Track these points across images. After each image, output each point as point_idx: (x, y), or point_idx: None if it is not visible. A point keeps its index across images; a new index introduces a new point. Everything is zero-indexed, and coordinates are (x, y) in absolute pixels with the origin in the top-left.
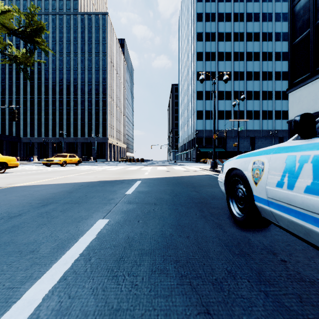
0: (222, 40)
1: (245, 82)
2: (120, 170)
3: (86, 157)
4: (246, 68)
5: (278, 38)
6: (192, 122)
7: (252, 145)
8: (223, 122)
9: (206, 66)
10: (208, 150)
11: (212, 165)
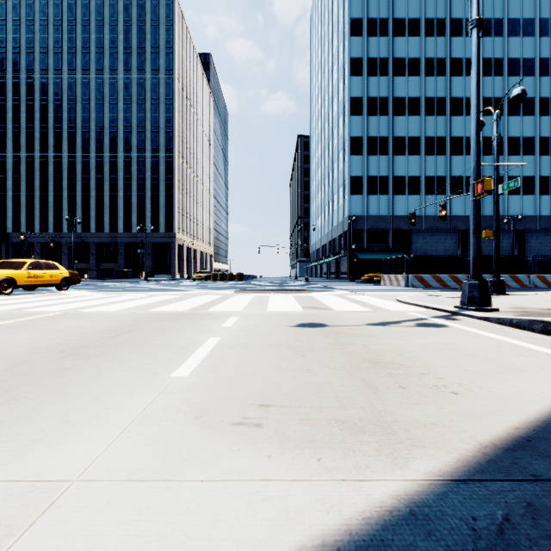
0: (402, 34)
1: (448, 119)
2: (129, 313)
3: (132, 271)
4: (450, 91)
5: (515, 30)
6: (340, 201)
7: (462, 247)
8: (404, 200)
9: (370, 87)
10: (374, 257)
11: (473, 296)
